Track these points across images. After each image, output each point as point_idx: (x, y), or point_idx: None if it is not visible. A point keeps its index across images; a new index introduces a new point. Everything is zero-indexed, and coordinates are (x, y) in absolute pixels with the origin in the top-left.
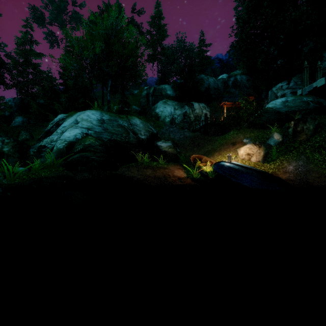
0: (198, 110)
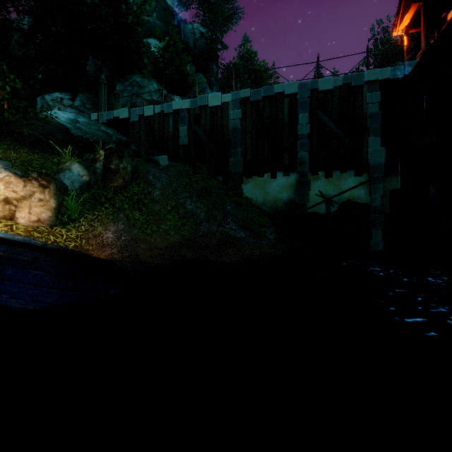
0: None
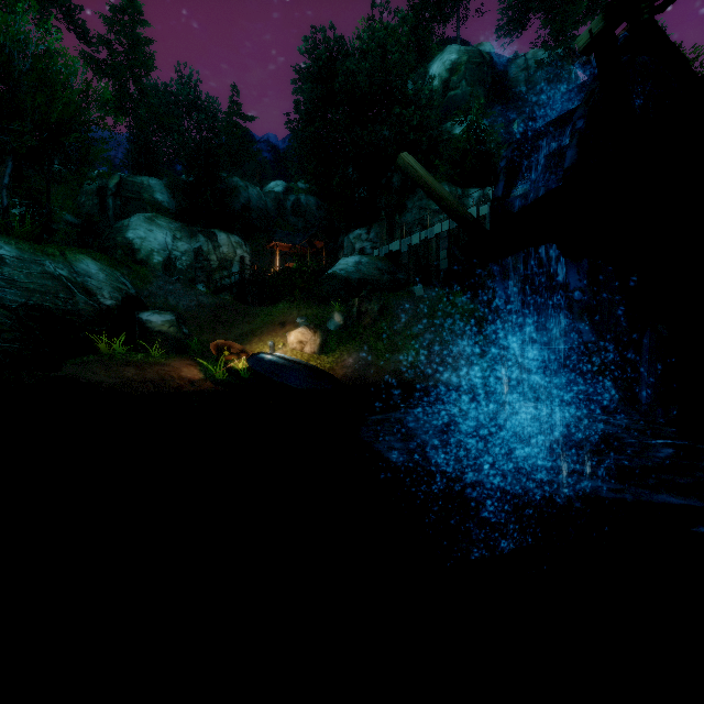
0: (227, 249)
